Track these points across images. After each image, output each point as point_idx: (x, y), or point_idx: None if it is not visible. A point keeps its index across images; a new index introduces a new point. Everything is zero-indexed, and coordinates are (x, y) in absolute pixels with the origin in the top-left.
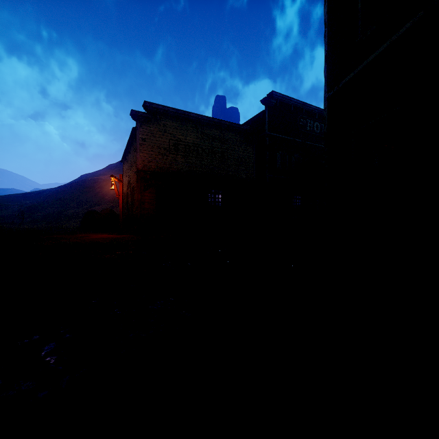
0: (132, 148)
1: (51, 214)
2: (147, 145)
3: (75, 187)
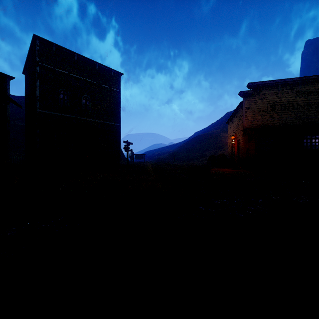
0: (238, 114)
1: (183, 157)
2: (250, 111)
3: (193, 140)
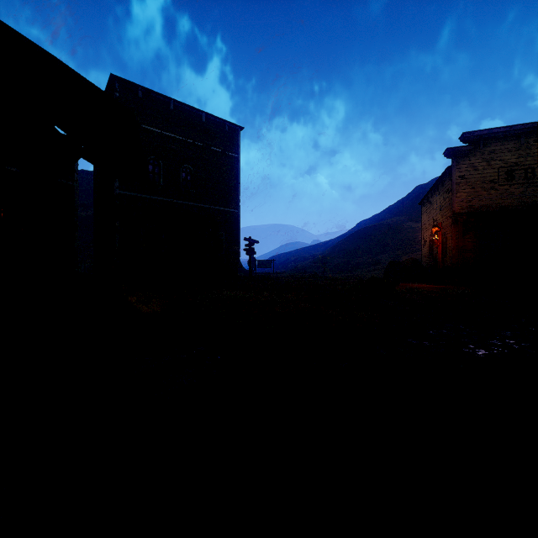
0: (442, 189)
1: (339, 264)
2: (466, 182)
3: (357, 236)
